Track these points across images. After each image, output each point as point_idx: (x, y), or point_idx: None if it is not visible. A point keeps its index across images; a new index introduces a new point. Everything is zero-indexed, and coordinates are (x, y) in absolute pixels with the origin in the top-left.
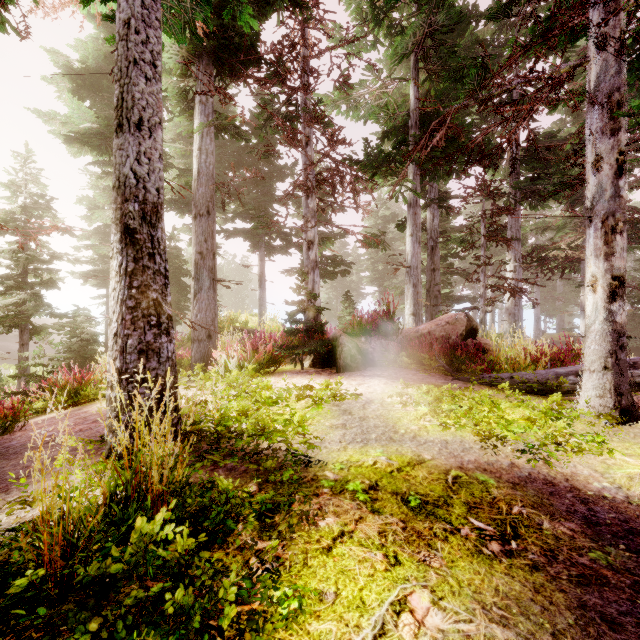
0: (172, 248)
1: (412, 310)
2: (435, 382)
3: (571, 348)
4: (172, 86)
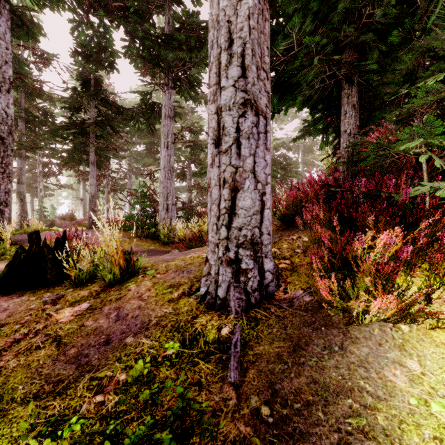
0: None
1: (83, 213)
2: None
3: None
4: None
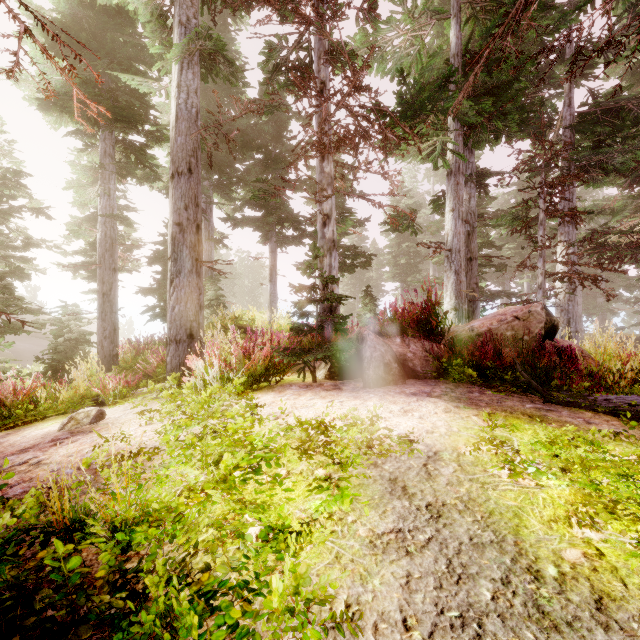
0: None
1: (453, 304)
2: (523, 409)
3: None
4: (143, 5)
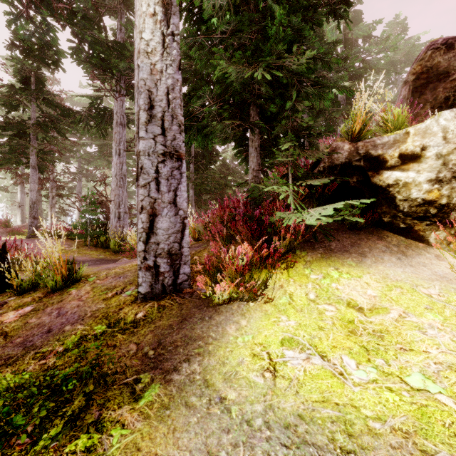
0: None
1: (21, 219)
2: None
3: None
4: None
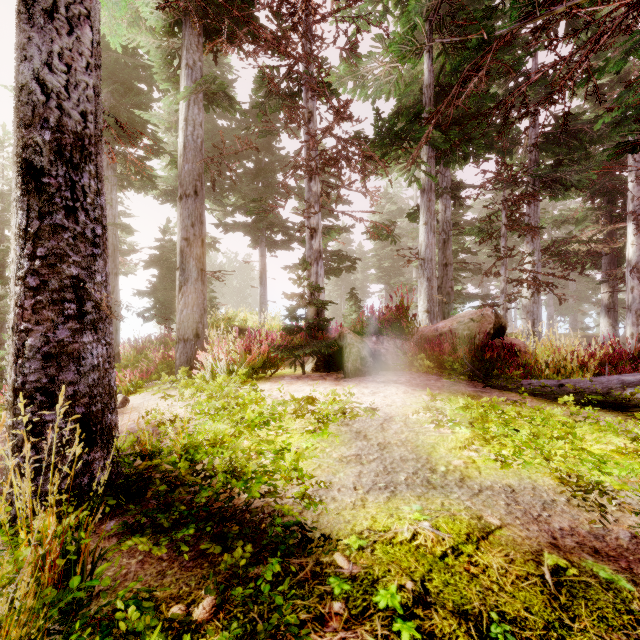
0: (166, 241)
1: (426, 307)
2: (465, 391)
3: (623, 349)
4: (154, 48)
